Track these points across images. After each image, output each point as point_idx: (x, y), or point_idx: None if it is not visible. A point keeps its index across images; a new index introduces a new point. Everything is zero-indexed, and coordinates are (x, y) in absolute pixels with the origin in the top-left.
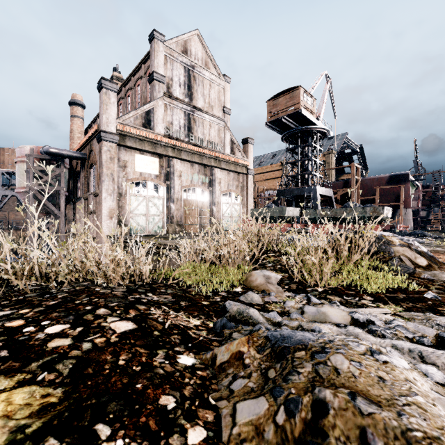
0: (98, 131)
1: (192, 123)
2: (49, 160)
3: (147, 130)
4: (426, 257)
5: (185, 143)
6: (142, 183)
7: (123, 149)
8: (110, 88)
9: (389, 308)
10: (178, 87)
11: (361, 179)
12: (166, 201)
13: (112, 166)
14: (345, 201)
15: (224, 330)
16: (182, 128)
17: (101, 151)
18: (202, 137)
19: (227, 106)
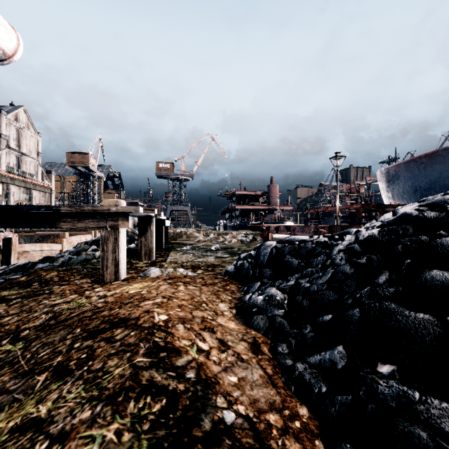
0: None
1: (20, 162)
2: None
3: None
4: None
5: (17, 175)
6: None
7: None
8: None
9: None
10: (13, 141)
11: None
12: None
13: None
14: None
15: None
16: (15, 166)
17: None
18: (26, 171)
19: (40, 151)
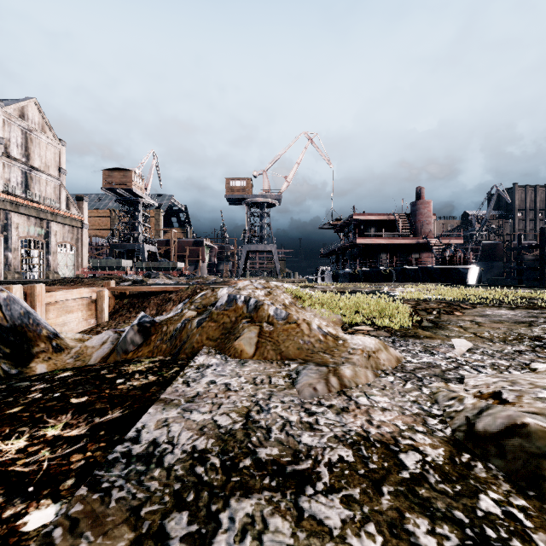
0: None
1: (29, 180)
2: None
3: None
4: (168, 278)
5: (23, 199)
6: None
7: None
8: None
9: None
10: (16, 147)
11: (177, 240)
12: (4, 250)
13: None
14: (167, 256)
15: None
16: (20, 185)
17: None
18: (39, 193)
19: (63, 167)
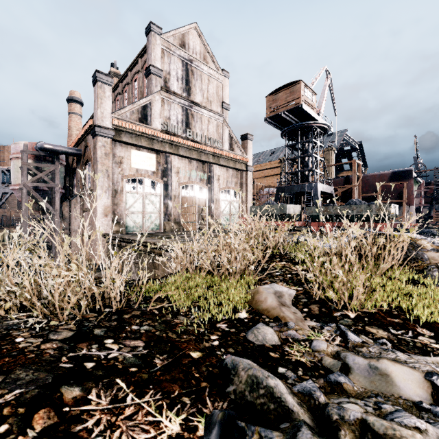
0: (93, 125)
1: (190, 118)
2: (45, 157)
3: (144, 125)
4: None
5: (183, 139)
6: (140, 180)
7: (119, 145)
8: (105, 82)
9: None
10: (175, 81)
11: (362, 176)
12: (163, 198)
13: (107, 162)
14: (345, 199)
15: None
16: (180, 123)
17: (95, 146)
18: (200, 133)
19: (225, 102)
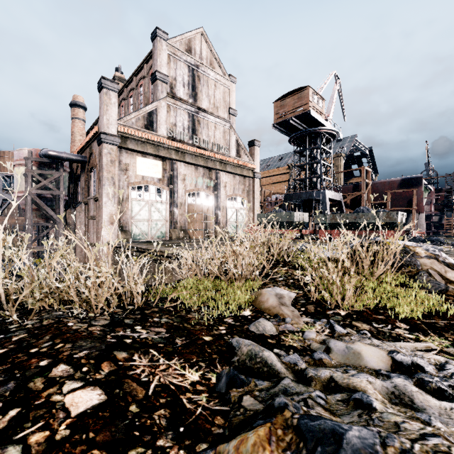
0: (98, 132)
1: (196, 125)
2: (49, 164)
3: (150, 132)
4: None
5: (189, 145)
6: (145, 187)
7: (124, 152)
8: (110, 88)
9: (431, 341)
10: (182, 87)
11: (371, 183)
12: (169, 205)
13: (113, 169)
14: (355, 206)
15: (231, 390)
16: (186, 130)
17: (101, 153)
18: (207, 139)
19: (232, 107)
